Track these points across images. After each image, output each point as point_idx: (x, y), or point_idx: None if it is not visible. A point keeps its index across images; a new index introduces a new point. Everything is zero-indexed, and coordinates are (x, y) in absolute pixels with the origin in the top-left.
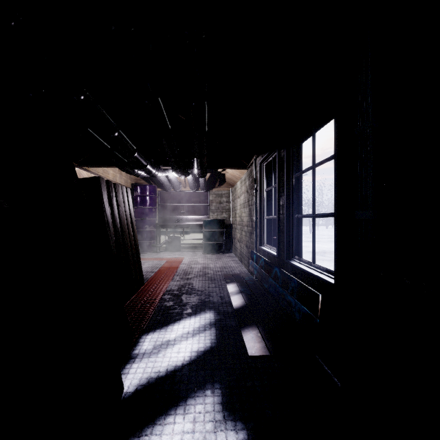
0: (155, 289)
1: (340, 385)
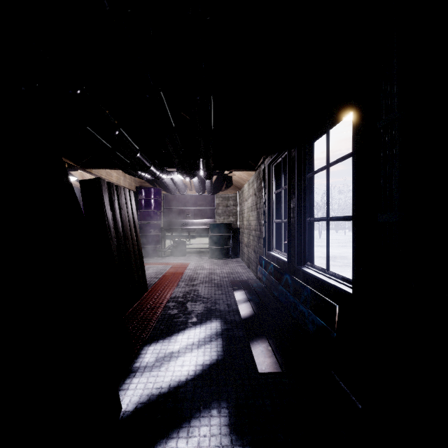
0: (158, 295)
1: (361, 408)
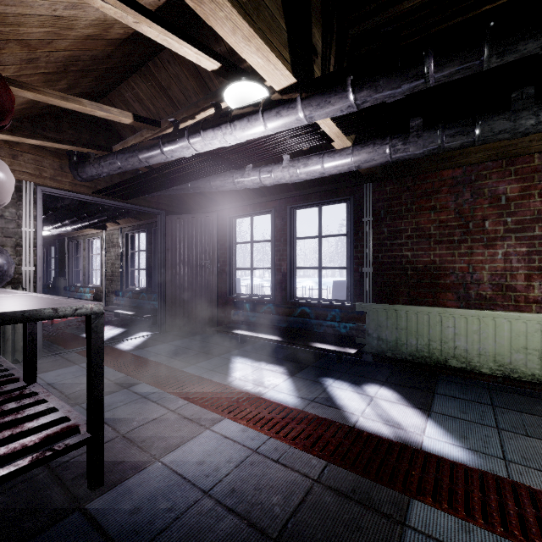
0: None
1: None
